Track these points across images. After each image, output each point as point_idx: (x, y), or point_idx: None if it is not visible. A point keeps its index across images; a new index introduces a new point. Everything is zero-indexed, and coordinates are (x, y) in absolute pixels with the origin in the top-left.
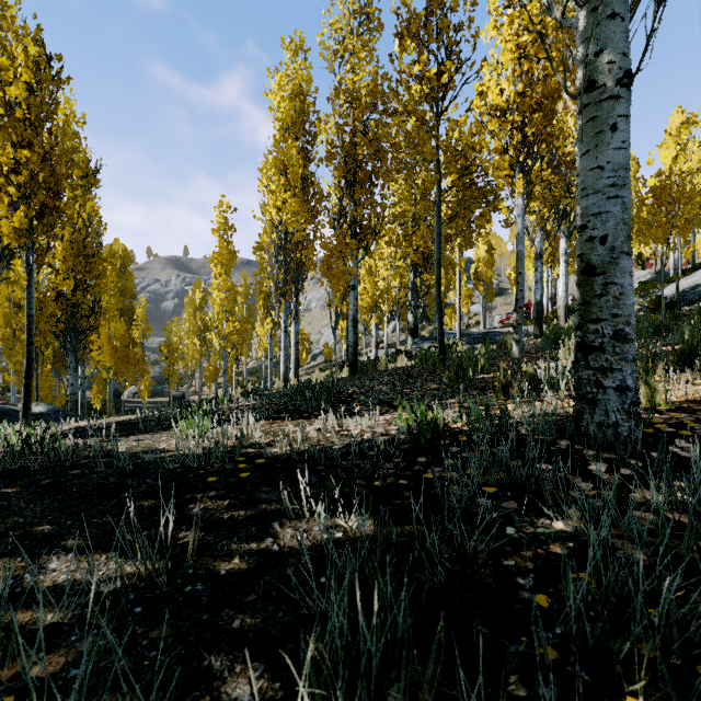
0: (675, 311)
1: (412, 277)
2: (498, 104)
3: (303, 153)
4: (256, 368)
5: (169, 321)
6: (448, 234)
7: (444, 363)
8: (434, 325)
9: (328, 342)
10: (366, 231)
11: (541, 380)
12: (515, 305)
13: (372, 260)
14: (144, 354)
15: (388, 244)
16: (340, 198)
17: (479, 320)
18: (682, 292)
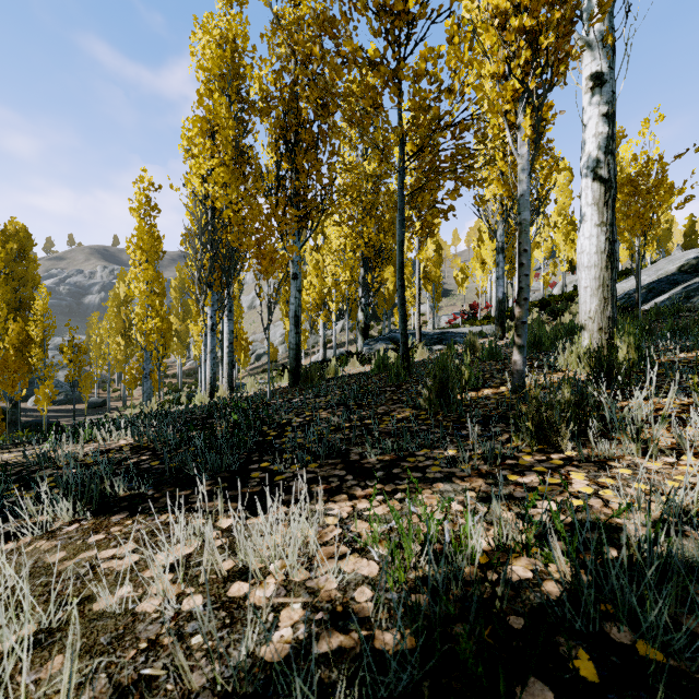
0: (635, 312)
1: (362, 272)
2: (499, 5)
3: (239, 123)
4: (194, 369)
5: (91, 317)
6: (409, 217)
7: (408, 371)
8: (383, 325)
9: (273, 341)
10: (310, 205)
11: (585, 412)
12: (517, 295)
13: (320, 255)
14: (44, 355)
15: (338, 225)
16: (277, 162)
17: (426, 320)
18: (627, 295)
